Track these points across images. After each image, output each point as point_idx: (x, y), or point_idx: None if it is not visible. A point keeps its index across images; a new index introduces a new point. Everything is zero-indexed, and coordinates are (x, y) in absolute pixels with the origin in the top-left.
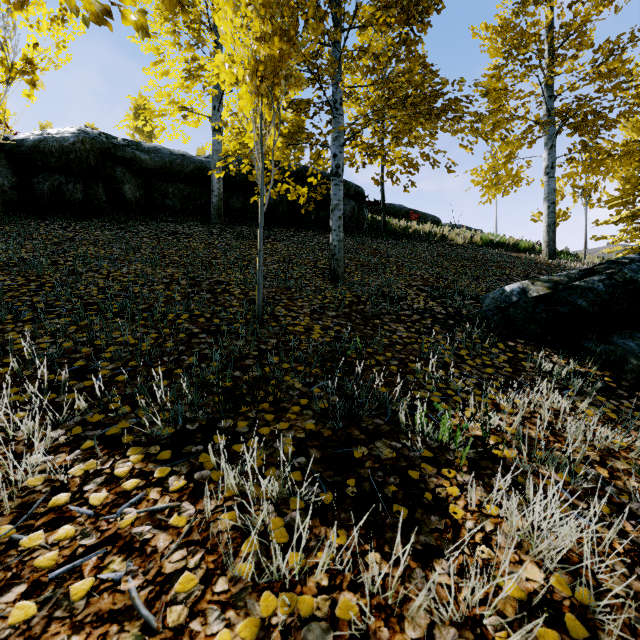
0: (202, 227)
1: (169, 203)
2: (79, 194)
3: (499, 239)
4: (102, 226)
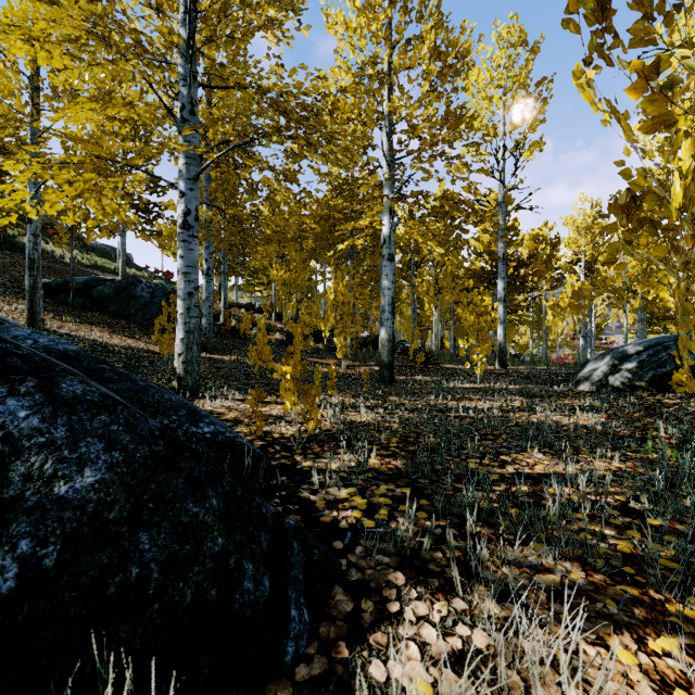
0: None
1: None
2: None
3: (103, 264)
4: None
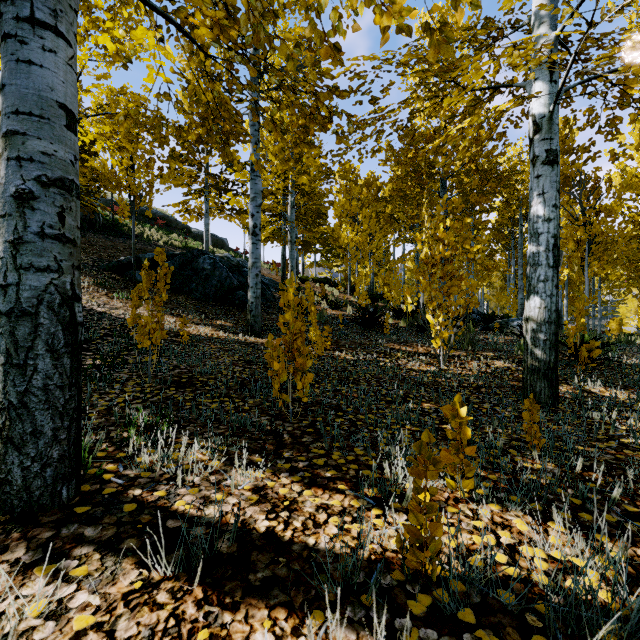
0: None
1: None
2: None
3: (192, 245)
4: None
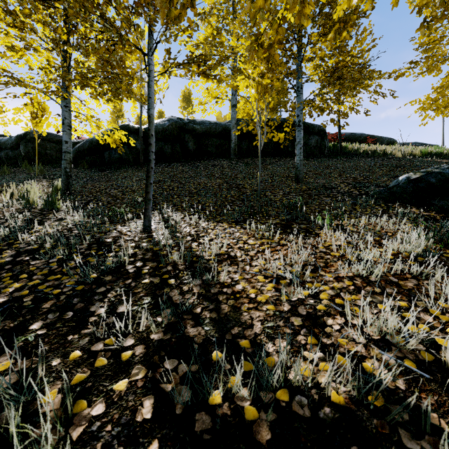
0: (227, 161)
1: (209, 150)
2: (169, 150)
3: (437, 150)
4: (181, 165)
